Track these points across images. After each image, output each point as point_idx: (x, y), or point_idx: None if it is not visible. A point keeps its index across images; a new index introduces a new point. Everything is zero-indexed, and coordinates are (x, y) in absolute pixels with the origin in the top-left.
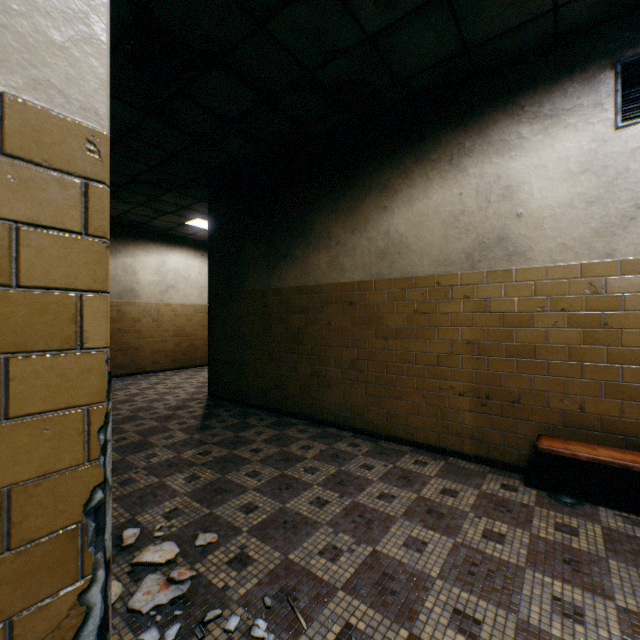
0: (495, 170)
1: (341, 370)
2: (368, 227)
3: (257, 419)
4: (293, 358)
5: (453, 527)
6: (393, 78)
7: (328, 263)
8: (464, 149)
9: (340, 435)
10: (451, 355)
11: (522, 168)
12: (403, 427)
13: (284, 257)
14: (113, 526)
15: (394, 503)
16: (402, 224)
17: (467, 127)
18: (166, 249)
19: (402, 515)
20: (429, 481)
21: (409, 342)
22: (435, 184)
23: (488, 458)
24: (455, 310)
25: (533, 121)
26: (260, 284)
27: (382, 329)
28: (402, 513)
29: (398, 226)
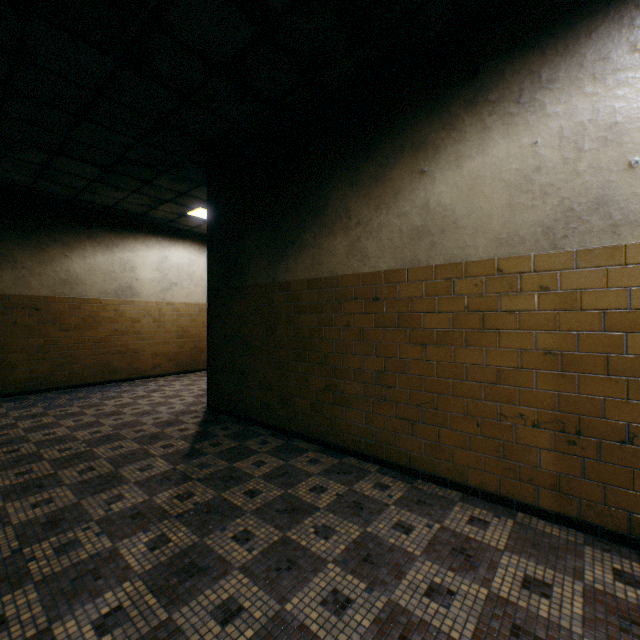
0: (591, 103)
1: (363, 384)
2: (399, 200)
3: (259, 442)
4: (303, 367)
5: None
6: None
7: (346, 249)
8: (540, 80)
9: (362, 469)
10: (520, 370)
11: (637, 95)
12: (448, 464)
13: (292, 244)
14: None
15: (454, 608)
16: (446, 192)
17: (545, 48)
18: (168, 243)
19: (472, 639)
20: (499, 560)
21: (456, 350)
22: (495, 134)
23: (579, 520)
24: (526, 307)
25: None
26: (264, 277)
27: (418, 332)
28: (471, 634)
29: (441, 195)
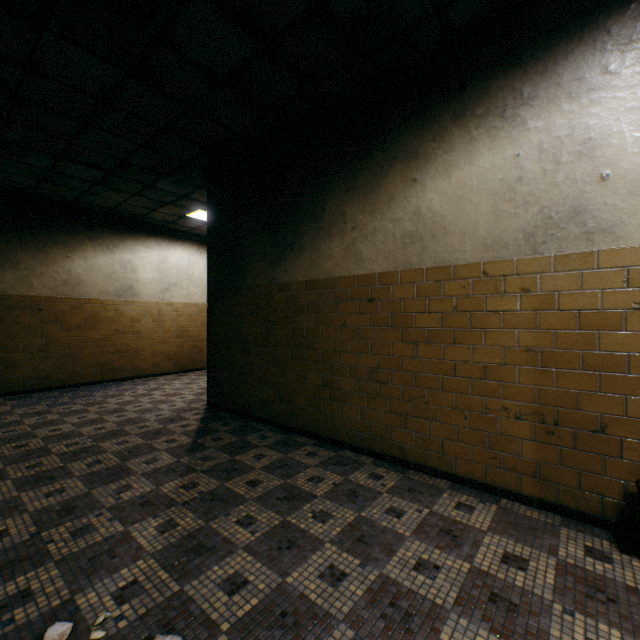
0: (567, 120)
1: (358, 381)
2: (392, 206)
3: (259, 436)
4: (301, 365)
5: (536, 633)
6: (428, 5)
7: (342, 252)
8: (522, 96)
9: (357, 461)
10: (503, 366)
11: (609, 113)
12: (438, 455)
13: (290, 246)
14: (39, 614)
15: (439, 580)
16: (436, 199)
17: (526, 67)
18: (168, 244)
19: (454, 605)
20: (482, 539)
21: (446, 348)
22: (481, 146)
23: (557, 504)
24: (509, 307)
25: (626, 48)
26: (263, 279)
27: (410, 331)
28: (453, 601)
29: (431, 202)
